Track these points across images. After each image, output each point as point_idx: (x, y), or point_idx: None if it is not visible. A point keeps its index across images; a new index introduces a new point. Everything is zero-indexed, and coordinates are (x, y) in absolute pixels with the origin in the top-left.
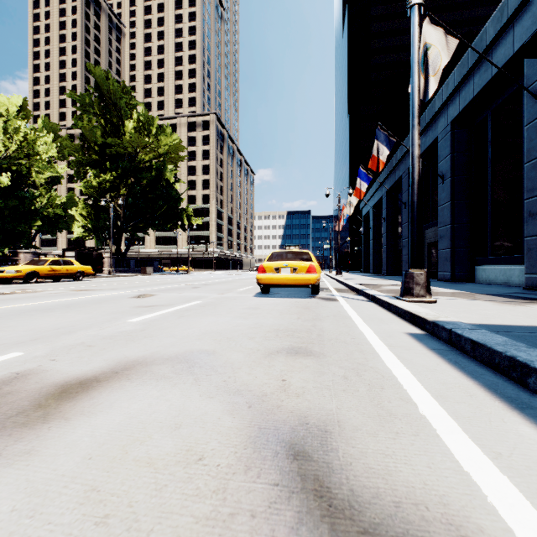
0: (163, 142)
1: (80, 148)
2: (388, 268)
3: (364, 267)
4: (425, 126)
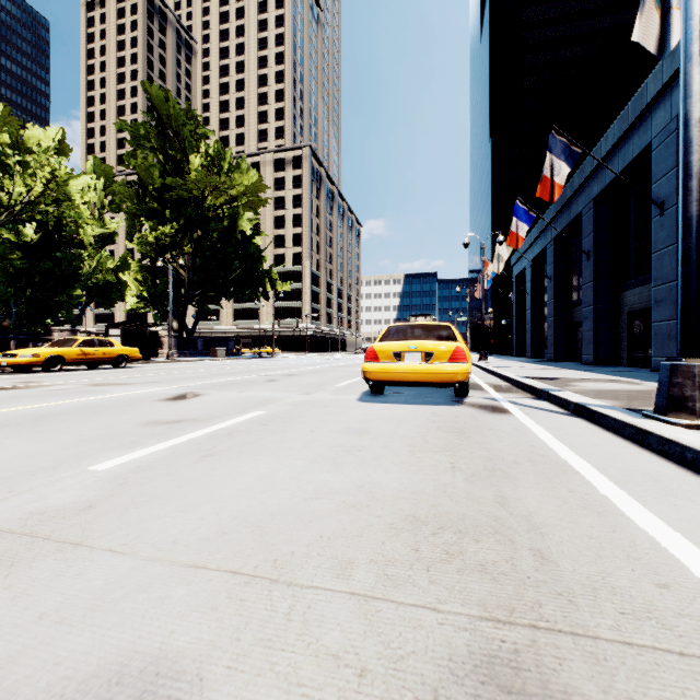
0: (238, 181)
1: (135, 194)
2: (557, 350)
3: (516, 348)
4: (627, 129)
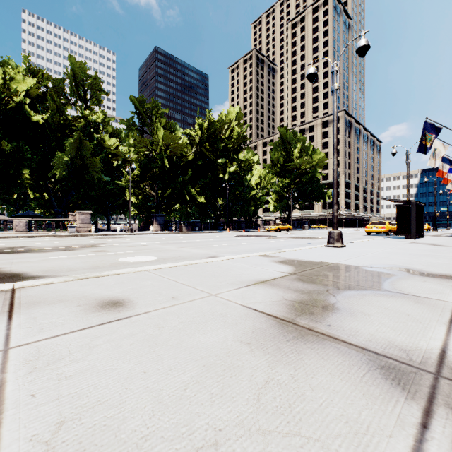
0: (315, 158)
1: (271, 166)
2: None
3: None
4: None
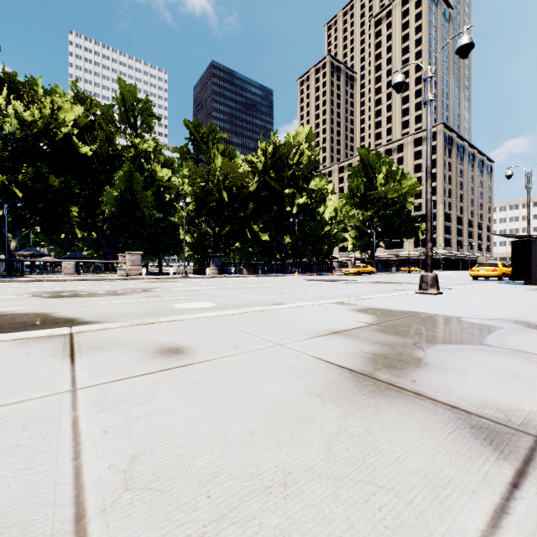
0: (404, 185)
1: (349, 196)
2: None
3: None
4: None
